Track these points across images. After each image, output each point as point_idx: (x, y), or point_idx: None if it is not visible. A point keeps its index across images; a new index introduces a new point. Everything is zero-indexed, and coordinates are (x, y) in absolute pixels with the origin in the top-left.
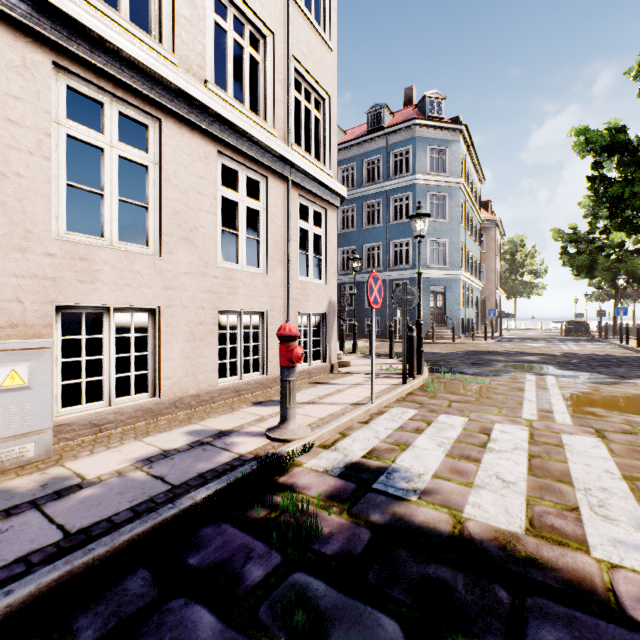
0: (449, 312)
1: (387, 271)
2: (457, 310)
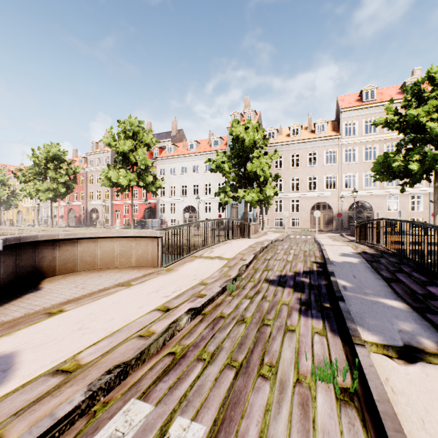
0: None
1: None
2: None
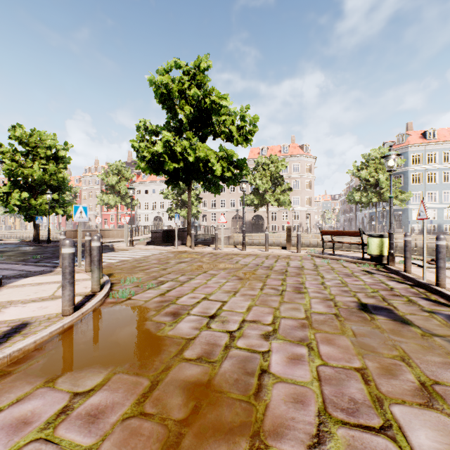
0: (403, 222)
1: (382, 207)
2: (407, 221)
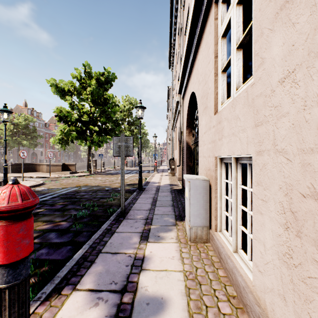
0: None
1: None
2: None
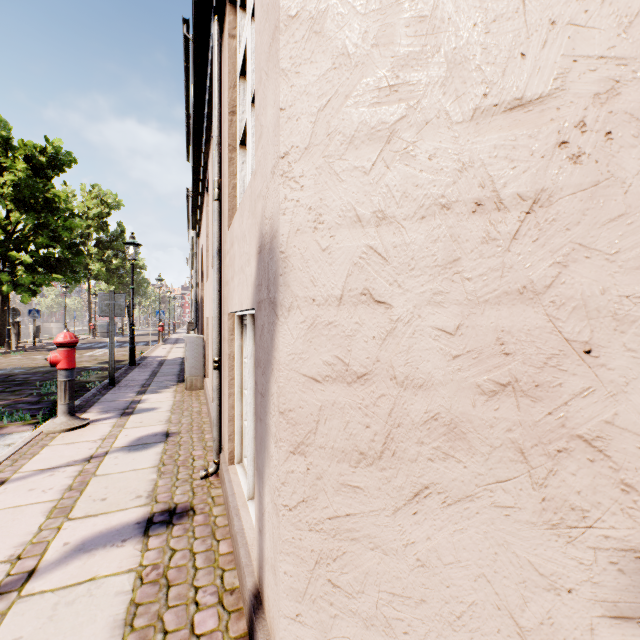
0: None
1: None
2: None
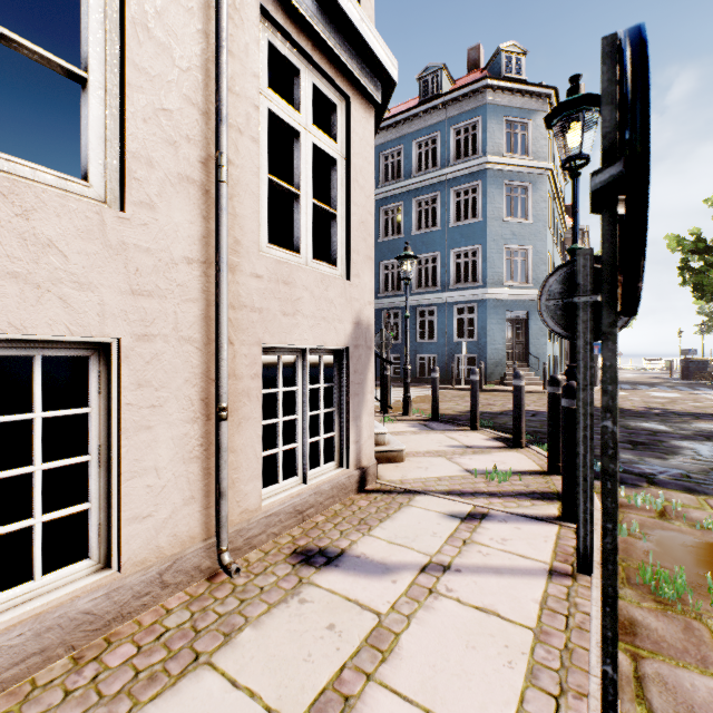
0: (533, 347)
1: (446, 291)
2: (544, 344)
